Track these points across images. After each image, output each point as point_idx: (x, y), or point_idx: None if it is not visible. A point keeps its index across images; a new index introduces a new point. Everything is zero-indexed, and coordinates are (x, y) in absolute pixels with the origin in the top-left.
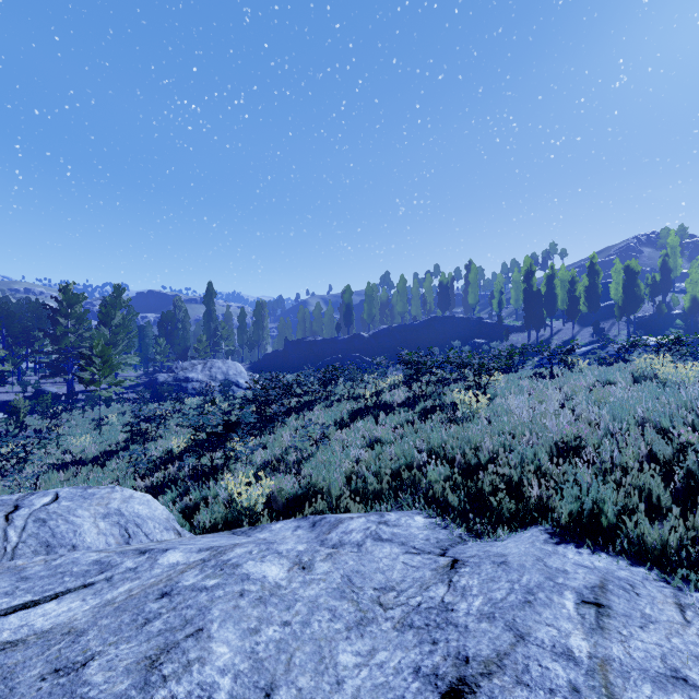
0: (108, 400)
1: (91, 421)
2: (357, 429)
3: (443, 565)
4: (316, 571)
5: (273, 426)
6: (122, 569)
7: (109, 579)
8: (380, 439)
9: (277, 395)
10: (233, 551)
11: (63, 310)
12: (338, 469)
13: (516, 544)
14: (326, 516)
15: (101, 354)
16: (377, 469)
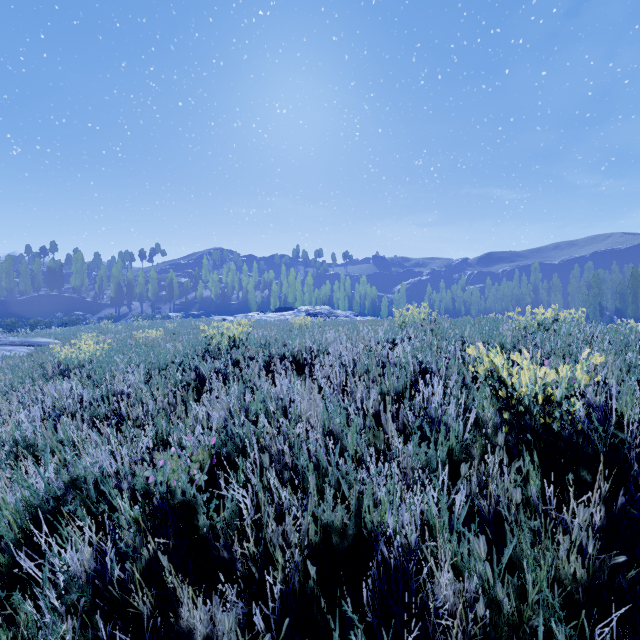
0: None
1: None
2: None
3: None
4: None
5: None
6: None
7: None
8: None
9: None
10: None
11: None
12: None
13: None
14: None
15: None
16: None
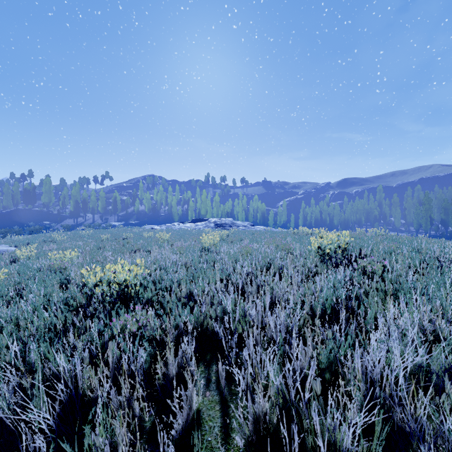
0: None
1: None
2: None
3: None
4: None
5: None
6: None
7: None
8: None
9: None
10: None
11: None
12: None
13: None
14: None
15: None
16: None
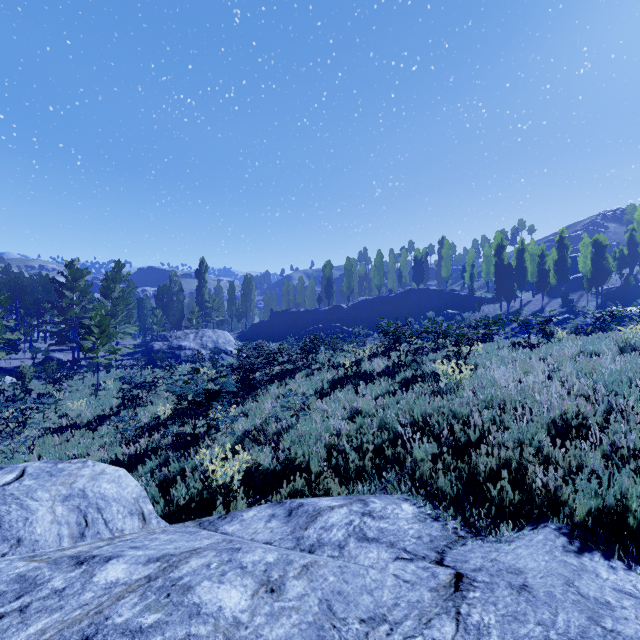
0: (108, 366)
1: (90, 386)
2: (338, 399)
3: (445, 583)
4: (287, 595)
5: (256, 394)
6: (46, 591)
7: (24, 609)
8: (361, 410)
9: (260, 364)
10: (187, 562)
11: (69, 284)
12: (317, 442)
13: (529, 552)
14: (303, 502)
15: (99, 324)
16: (358, 444)
